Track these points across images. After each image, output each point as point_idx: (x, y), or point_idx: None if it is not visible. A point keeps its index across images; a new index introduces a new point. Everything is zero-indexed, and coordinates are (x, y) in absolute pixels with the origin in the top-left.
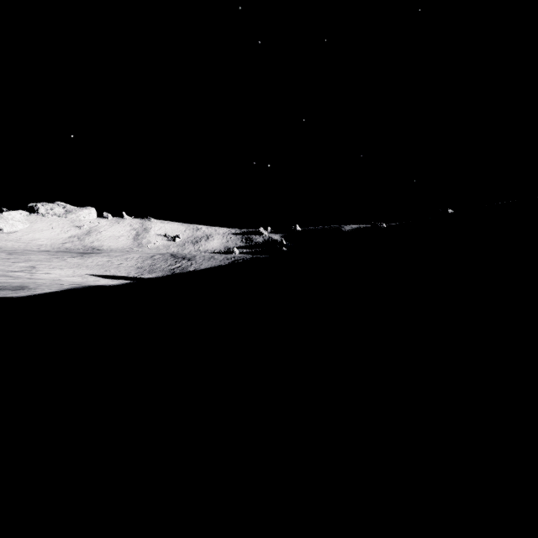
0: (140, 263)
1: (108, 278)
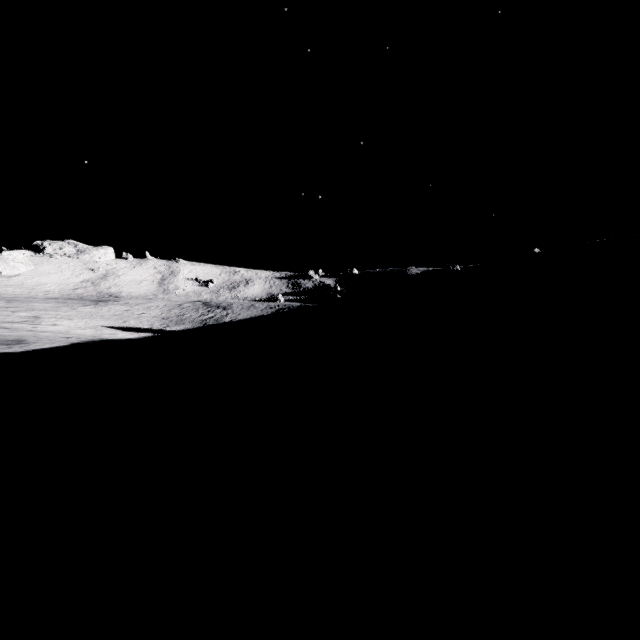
0: (166, 313)
1: (126, 331)
